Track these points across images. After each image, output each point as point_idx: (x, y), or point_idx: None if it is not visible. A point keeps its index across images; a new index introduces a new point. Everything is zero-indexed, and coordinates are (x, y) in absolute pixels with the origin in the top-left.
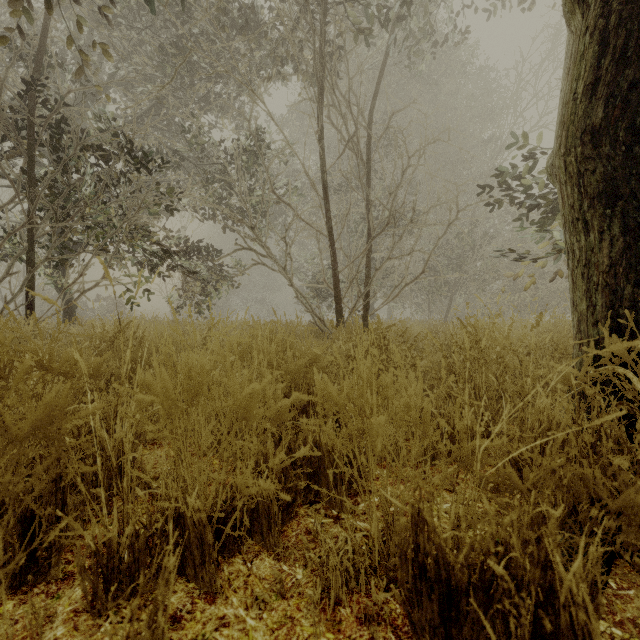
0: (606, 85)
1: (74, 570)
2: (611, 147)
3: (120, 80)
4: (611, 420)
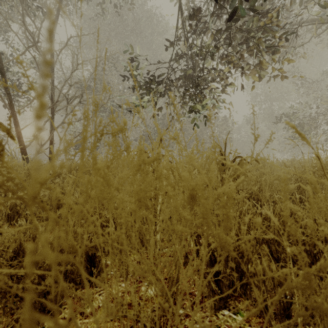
0: None
1: None
2: None
3: None
4: None
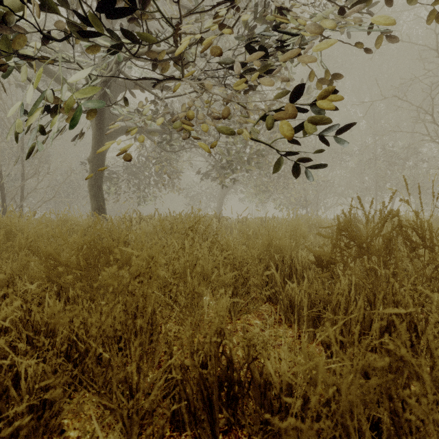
0: (94, 178)
1: None
2: (95, 188)
3: None
4: None
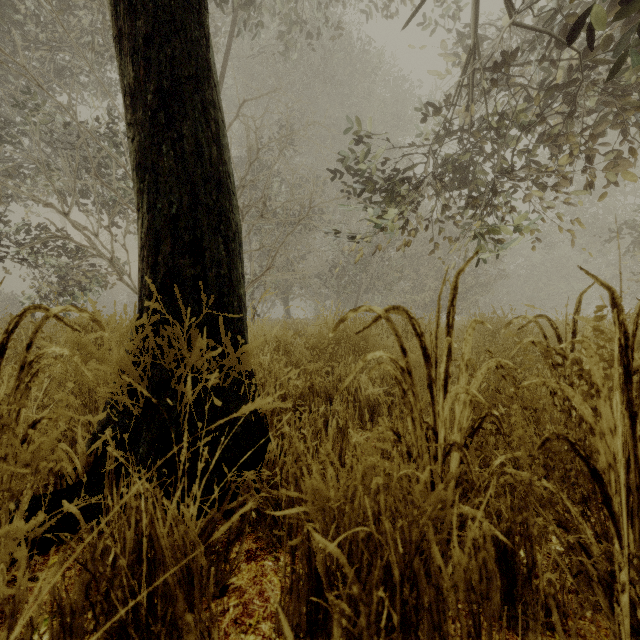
0: (128, 38)
1: None
2: (143, 112)
3: None
4: (96, 428)
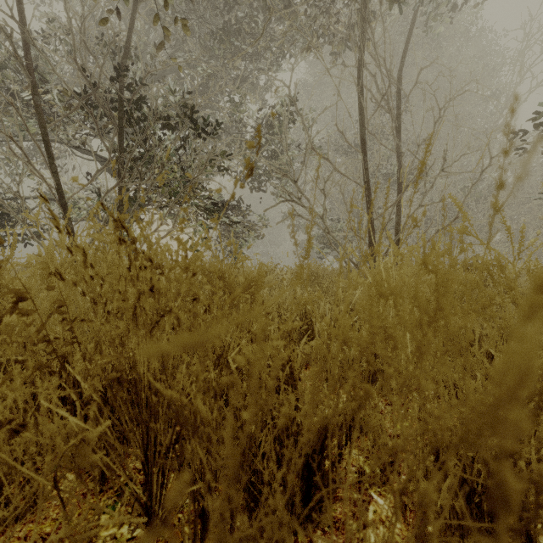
0: None
1: (338, 516)
2: None
3: (184, 61)
4: None
